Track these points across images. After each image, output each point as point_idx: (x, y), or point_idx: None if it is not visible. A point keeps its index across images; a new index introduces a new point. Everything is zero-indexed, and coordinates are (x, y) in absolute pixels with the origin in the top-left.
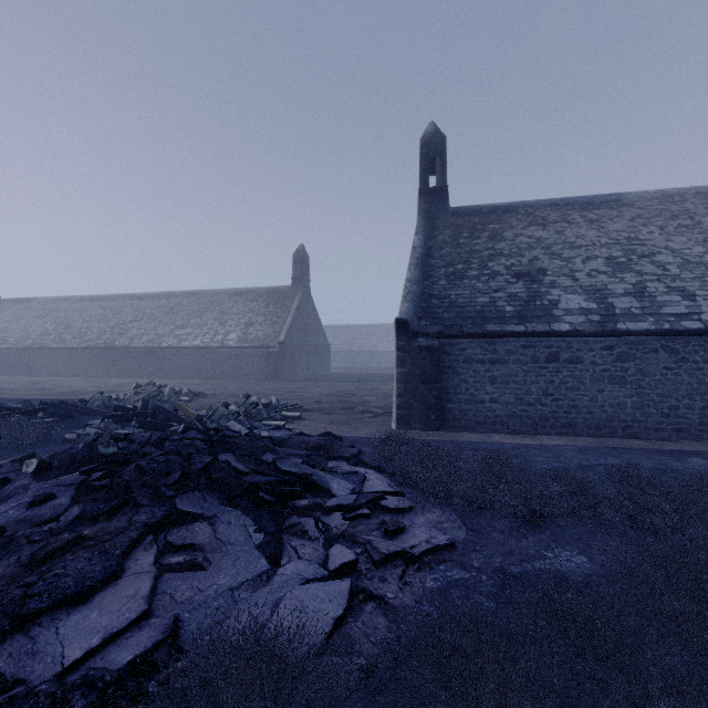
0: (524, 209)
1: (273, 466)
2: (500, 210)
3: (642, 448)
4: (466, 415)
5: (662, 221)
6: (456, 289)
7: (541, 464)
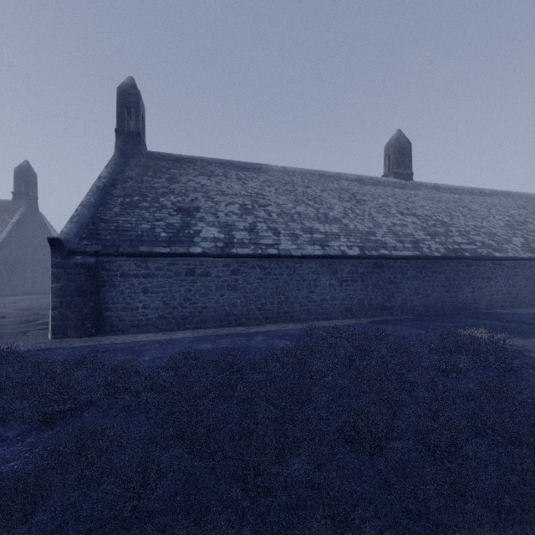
0: (201, 163)
1: None
2: (184, 160)
3: (237, 333)
4: (123, 320)
5: (278, 186)
6: (126, 216)
7: (147, 357)
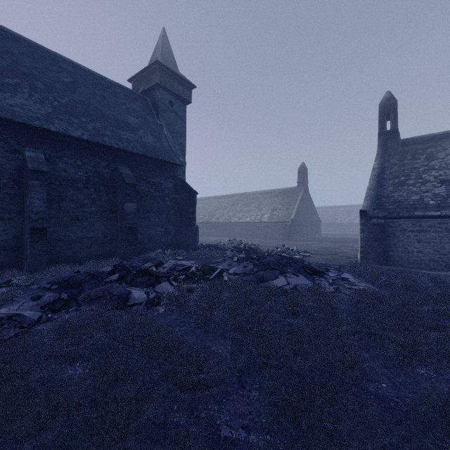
0: None
1: (307, 265)
2: (438, 138)
3: None
4: (401, 258)
5: None
6: (398, 192)
7: None
